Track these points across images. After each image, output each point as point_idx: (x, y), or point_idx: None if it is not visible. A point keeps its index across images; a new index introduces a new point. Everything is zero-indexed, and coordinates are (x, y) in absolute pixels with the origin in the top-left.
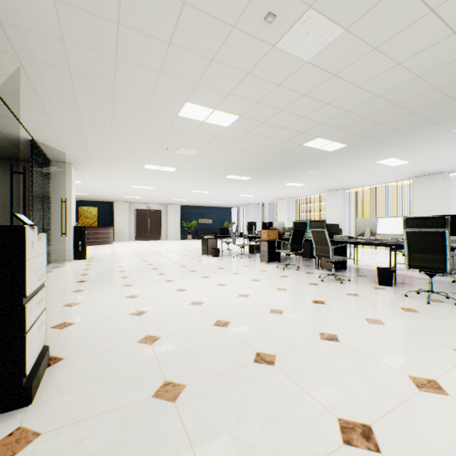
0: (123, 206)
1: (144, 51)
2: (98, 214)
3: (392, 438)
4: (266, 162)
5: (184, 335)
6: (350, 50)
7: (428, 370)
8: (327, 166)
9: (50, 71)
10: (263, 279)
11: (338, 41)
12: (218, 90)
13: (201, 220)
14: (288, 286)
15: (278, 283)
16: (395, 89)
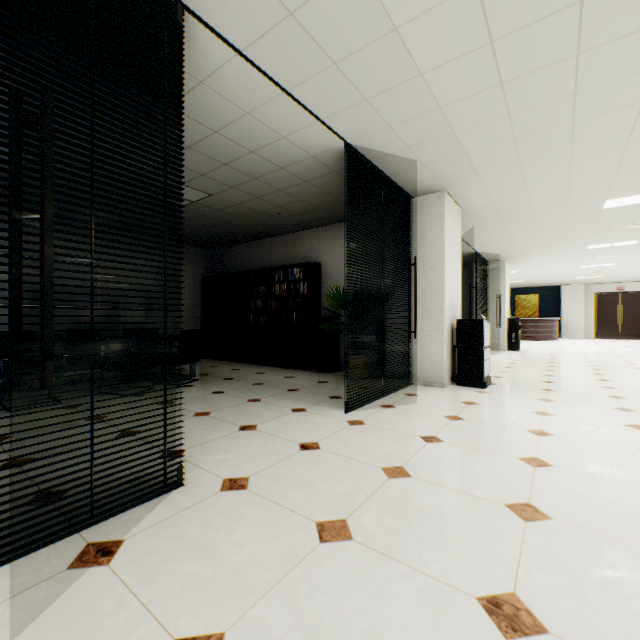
0: (574, 291)
1: (549, 197)
2: (538, 303)
3: None
4: None
5: (573, 393)
6: None
7: None
8: None
9: (489, 222)
10: None
11: None
12: (636, 185)
13: None
14: None
15: None
16: None
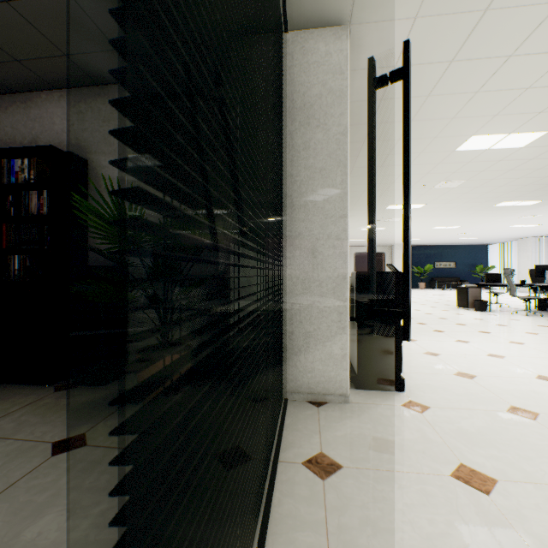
0: None
1: (443, 107)
2: None
3: None
4: None
5: (503, 379)
6: None
7: None
8: None
9: None
10: None
11: None
12: (523, 113)
13: (437, 264)
14: None
15: None
16: None
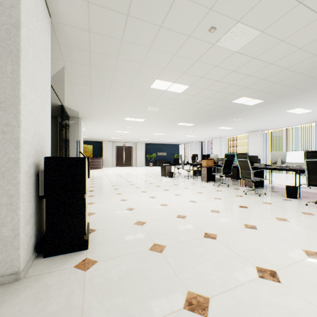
0: (108, 144)
1: (134, 53)
2: (93, 149)
3: (288, 277)
4: (205, 113)
5: (160, 221)
6: (265, 43)
7: (316, 247)
8: (249, 115)
9: (80, 67)
10: (205, 192)
11: (257, 38)
12: (176, 71)
13: (158, 153)
14: (221, 196)
15: (215, 194)
16: (298, 63)
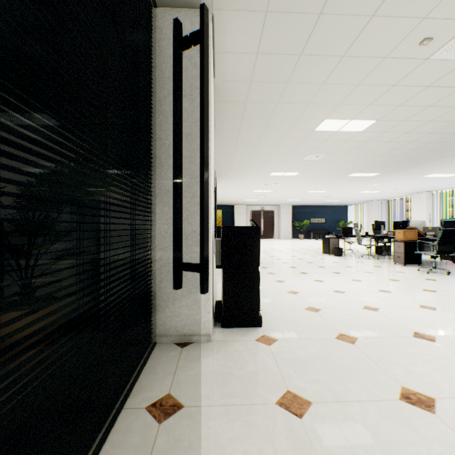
0: (241, 209)
1: (300, 94)
2: (222, 216)
3: None
4: (401, 156)
5: (340, 311)
6: None
7: None
8: None
9: (230, 121)
10: (403, 280)
11: None
12: (358, 104)
13: (313, 219)
14: (437, 288)
15: (423, 284)
16: None
